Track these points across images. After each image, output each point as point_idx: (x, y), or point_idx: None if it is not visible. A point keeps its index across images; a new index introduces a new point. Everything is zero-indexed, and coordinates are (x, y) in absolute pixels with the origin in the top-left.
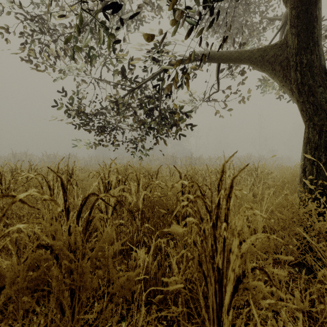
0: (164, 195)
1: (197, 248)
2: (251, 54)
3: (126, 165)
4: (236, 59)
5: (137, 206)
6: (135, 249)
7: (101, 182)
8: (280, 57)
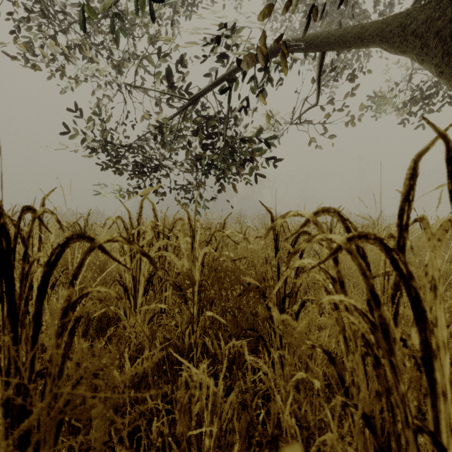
0: (241, 257)
1: (339, 370)
2: (381, 25)
3: (173, 218)
4: (354, 37)
5: (190, 276)
6: (186, 364)
7: (126, 235)
8: (438, 21)
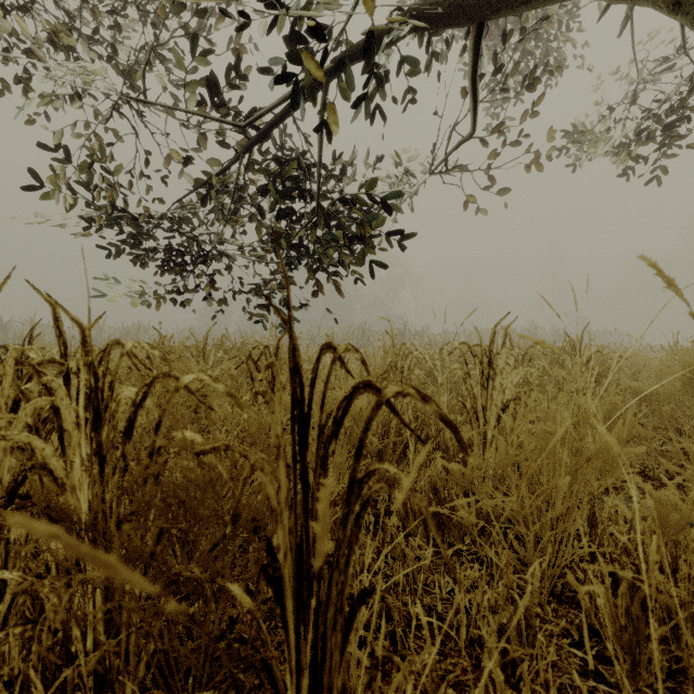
0: (218, 446)
1: None
2: None
3: (206, 337)
4: None
5: (62, 503)
6: None
7: None
8: None
